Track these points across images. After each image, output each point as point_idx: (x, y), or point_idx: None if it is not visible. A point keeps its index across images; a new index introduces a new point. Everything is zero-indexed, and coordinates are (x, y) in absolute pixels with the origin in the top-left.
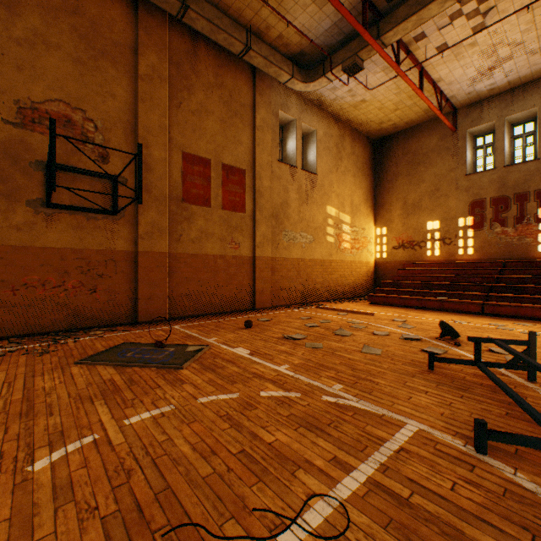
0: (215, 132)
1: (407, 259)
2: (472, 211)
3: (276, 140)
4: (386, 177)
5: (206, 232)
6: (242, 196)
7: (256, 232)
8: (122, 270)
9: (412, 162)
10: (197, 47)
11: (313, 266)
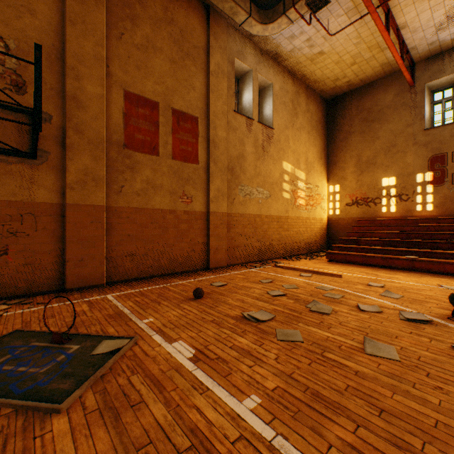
0: (163, 72)
1: (361, 215)
2: (431, 166)
3: (232, 89)
4: (339, 135)
5: (153, 183)
6: (194, 146)
7: (210, 186)
8: (45, 227)
9: (366, 120)
10: None
11: (269, 223)
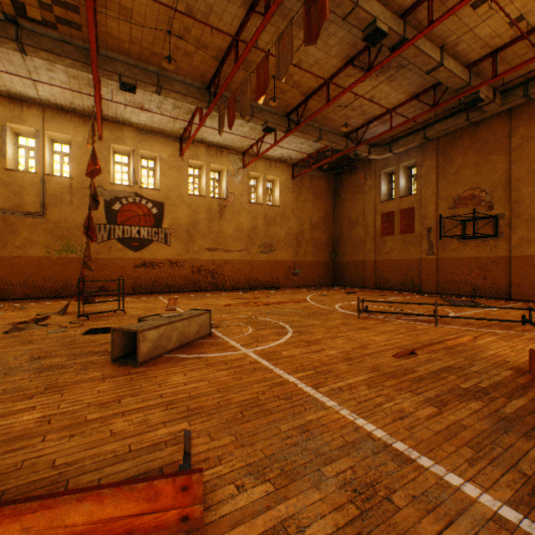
0: None
1: None
2: None
3: None
4: None
5: None
6: None
7: None
8: (501, 268)
9: None
10: None
11: None
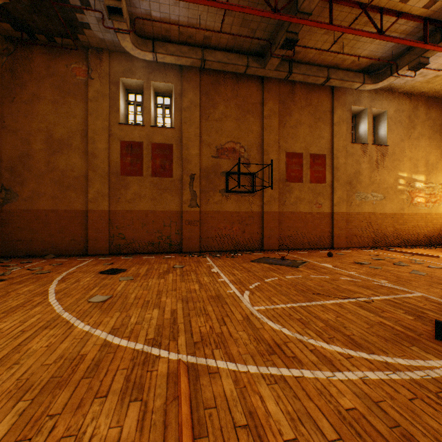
0: (305, 135)
1: None
2: None
3: (350, 128)
4: None
5: (299, 198)
6: (323, 172)
7: (333, 196)
8: (256, 222)
9: None
10: (294, 87)
11: (383, 218)
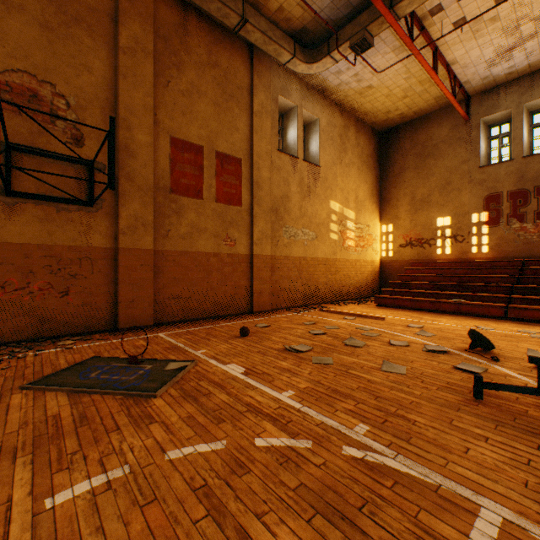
0: (208, 116)
1: (416, 257)
2: (486, 206)
3: (276, 128)
4: (393, 170)
5: (198, 227)
6: (238, 188)
7: (254, 228)
8: (100, 270)
9: (420, 155)
10: (187, 20)
11: (315, 265)
